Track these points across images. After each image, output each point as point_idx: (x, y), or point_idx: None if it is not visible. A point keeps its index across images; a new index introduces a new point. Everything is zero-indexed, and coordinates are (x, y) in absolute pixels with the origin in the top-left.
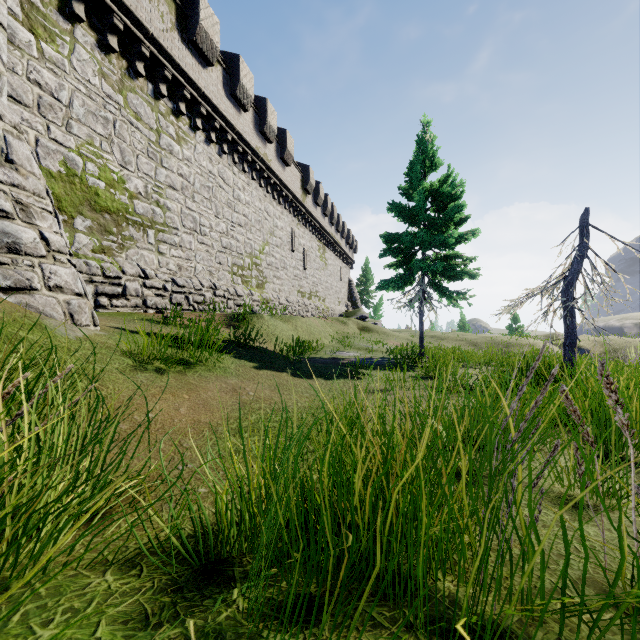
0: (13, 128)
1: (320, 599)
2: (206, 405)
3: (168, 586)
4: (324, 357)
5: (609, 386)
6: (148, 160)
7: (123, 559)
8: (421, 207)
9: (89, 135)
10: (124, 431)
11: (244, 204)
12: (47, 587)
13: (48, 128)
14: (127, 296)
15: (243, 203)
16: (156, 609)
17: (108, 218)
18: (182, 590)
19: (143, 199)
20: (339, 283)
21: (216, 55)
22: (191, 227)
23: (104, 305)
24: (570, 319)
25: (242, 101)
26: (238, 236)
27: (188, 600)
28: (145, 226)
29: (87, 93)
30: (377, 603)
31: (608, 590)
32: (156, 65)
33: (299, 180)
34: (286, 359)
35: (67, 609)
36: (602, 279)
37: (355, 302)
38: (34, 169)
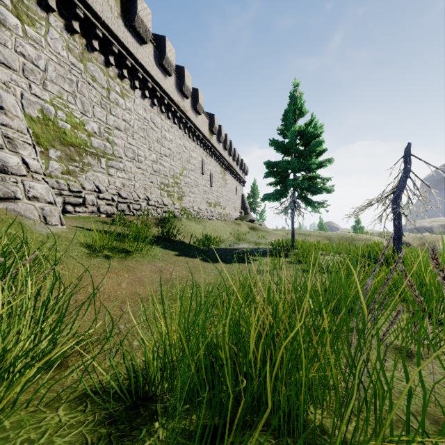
0: (3, 84)
1: (222, 429)
2: (140, 281)
3: (105, 419)
4: (225, 248)
5: (438, 267)
6: (101, 109)
7: (73, 397)
8: (293, 142)
9: (59, 91)
10: (80, 300)
11: (169, 141)
12: (11, 421)
13: (30, 86)
14: (86, 205)
15: (168, 140)
16: (95, 439)
17: (73, 150)
18: (116, 422)
19: (97, 137)
20: (235, 196)
21: (149, 36)
22: (131, 157)
23: (70, 211)
24: (398, 221)
25: (167, 69)
26: (164, 163)
27: (120, 431)
28: (99, 156)
29: (58, 62)
30: (265, 432)
31: (439, 420)
32: (107, 43)
33: (207, 124)
34: (198, 249)
35: (25, 440)
36: (420, 193)
37: (246, 210)
38: (18, 113)
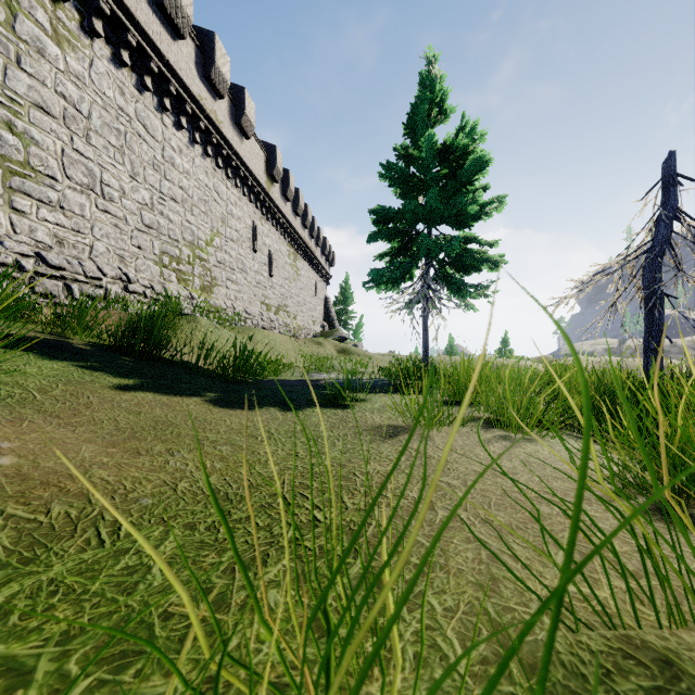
0: None
1: None
2: None
3: None
4: (291, 379)
5: None
6: None
7: None
8: (429, 163)
9: None
10: None
11: (181, 172)
12: None
13: None
14: None
15: (179, 170)
16: None
17: None
18: None
19: None
20: (314, 299)
21: None
22: (84, 182)
23: None
24: (660, 309)
25: (175, 19)
26: (171, 214)
27: None
28: None
29: None
30: None
31: None
32: None
33: (263, 161)
34: (220, 377)
35: None
36: None
37: (332, 322)
38: None
